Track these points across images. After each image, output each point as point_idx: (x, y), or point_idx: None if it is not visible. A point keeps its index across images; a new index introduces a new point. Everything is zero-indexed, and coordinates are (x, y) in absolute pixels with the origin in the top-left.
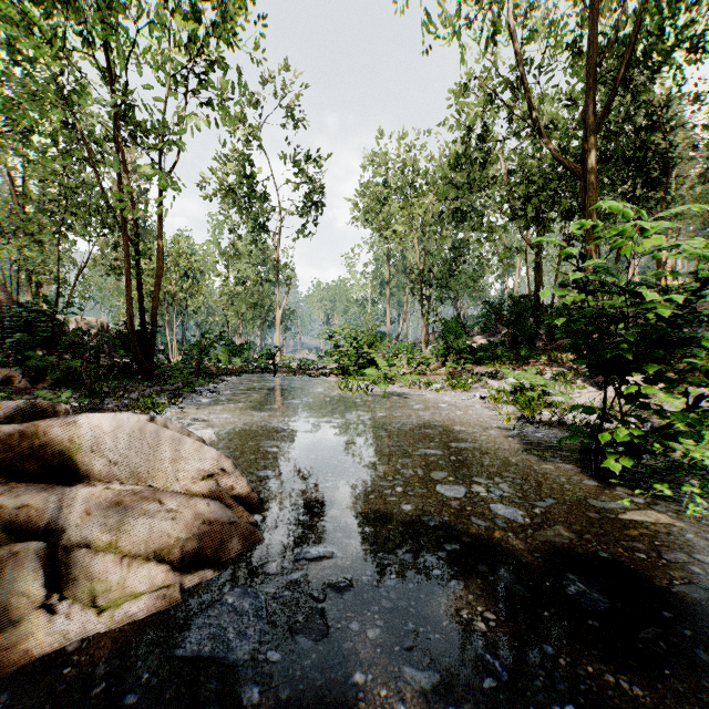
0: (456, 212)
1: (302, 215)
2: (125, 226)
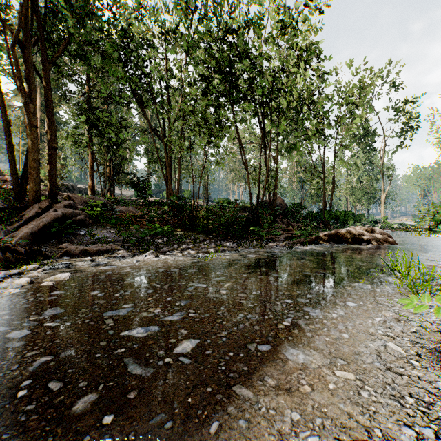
0: None
1: (400, 135)
2: (324, 176)
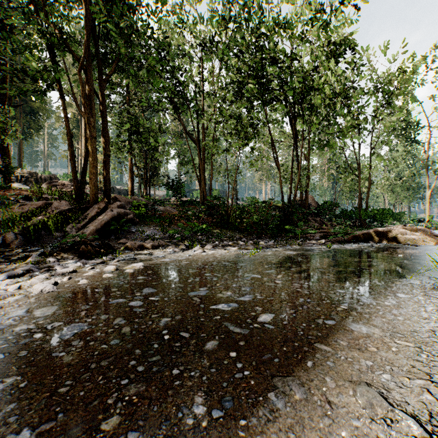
0: None
1: None
2: (359, 173)
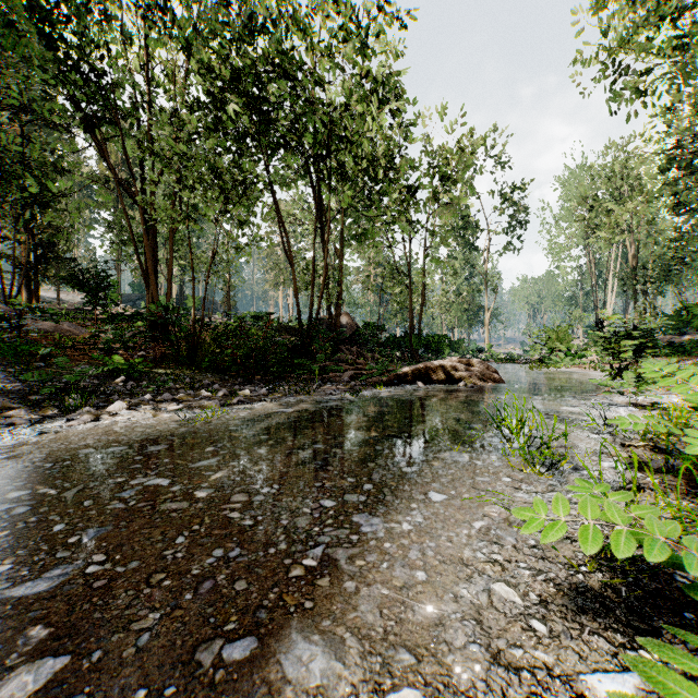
0: (676, 205)
1: (508, 232)
2: (410, 283)
